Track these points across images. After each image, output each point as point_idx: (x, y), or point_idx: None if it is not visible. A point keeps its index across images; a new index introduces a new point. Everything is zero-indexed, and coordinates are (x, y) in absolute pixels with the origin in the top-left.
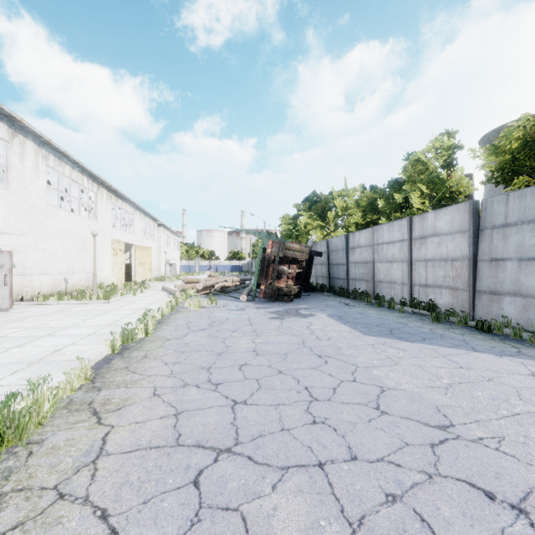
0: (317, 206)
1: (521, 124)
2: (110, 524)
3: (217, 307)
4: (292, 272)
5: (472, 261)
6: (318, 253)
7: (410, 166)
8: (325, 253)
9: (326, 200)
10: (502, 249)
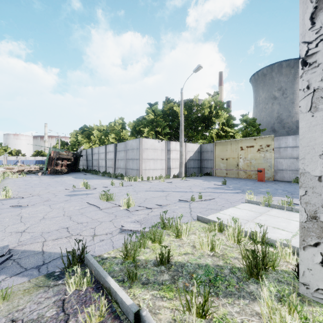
0: (85, 132)
1: (130, 123)
2: (14, 190)
3: (26, 177)
4: (64, 163)
5: (114, 160)
6: (80, 155)
7: (110, 127)
8: (86, 155)
9: (92, 129)
10: (119, 157)
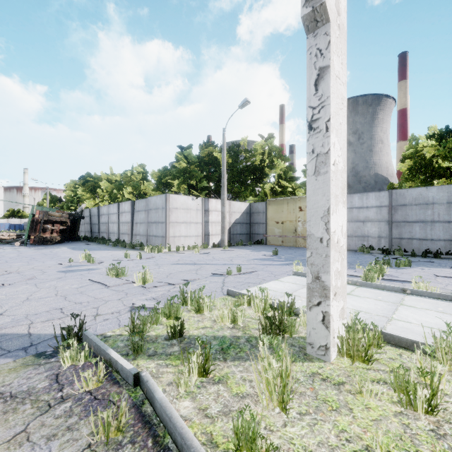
0: (88, 184)
1: (154, 173)
2: None
3: None
4: (56, 229)
5: (131, 223)
6: (81, 217)
7: (126, 177)
8: (89, 217)
9: (98, 179)
10: (138, 219)
